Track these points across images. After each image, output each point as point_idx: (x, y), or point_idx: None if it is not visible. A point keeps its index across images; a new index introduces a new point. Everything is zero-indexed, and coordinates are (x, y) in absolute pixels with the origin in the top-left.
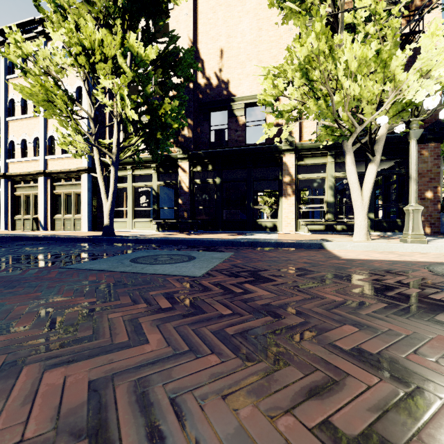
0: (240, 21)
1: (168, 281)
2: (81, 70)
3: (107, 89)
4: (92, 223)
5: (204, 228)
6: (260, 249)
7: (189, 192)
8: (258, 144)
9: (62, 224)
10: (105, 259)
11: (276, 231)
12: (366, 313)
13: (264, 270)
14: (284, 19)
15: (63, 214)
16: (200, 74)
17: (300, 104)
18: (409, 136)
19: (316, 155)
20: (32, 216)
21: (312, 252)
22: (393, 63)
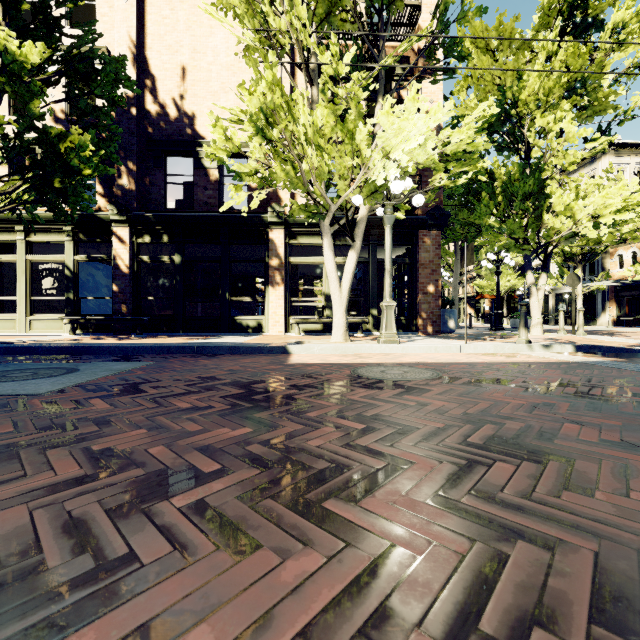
0: (211, 32)
1: None
2: None
3: None
4: None
5: (156, 329)
6: (203, 356)
7: (130, 274)
8: (237, 211)
9: None
10: None
11: (261, 332)
12: (191, 416)
13: (156, 381)
14: (245, 51)
15: None
16: (150, 97)
17: (263, 167)
18: (384, 221)
19: (311, 232)
20: None
21: (266, 357)
22: (358, 136)
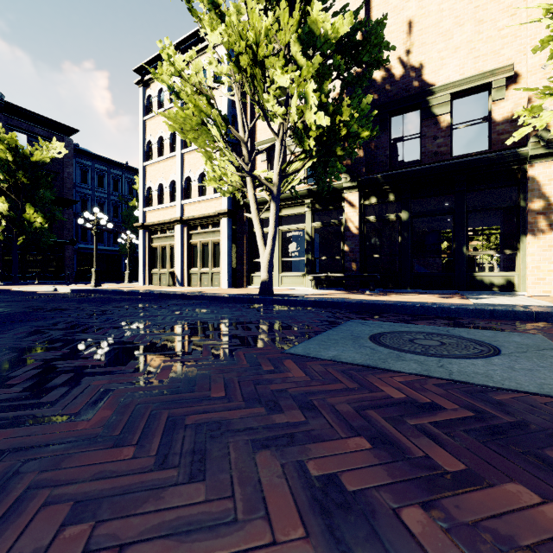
0: None
1: None
2: (239, 78)
3: (248, 112)
4: (231, 278)
5: (381, 285)
6: None
7: (358, 234)
8: (476, 154)
9: (198, 279)
10: (323, 336)
11: (512, 291)
12: None
13: None
14: None
15: (200, 267)
16: None
17: None
18: None
19: None
20: (169, 269)
21: None
22: None
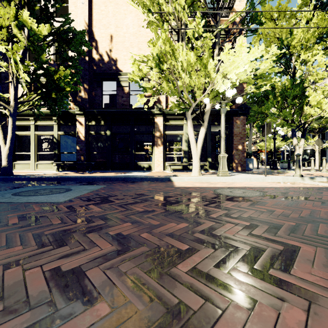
0: (125, 17)
1: (32, 206)
2: None
3: None
4: None
5: (97, 168)
6: (128, 182)
7: (85, 141)
8: (138, 108)
9: None
10: None
11: (151, 170)
12: (148, 216)
13: (115, 196)
14: (148, 24)
15: None
16: (95, 51)
17: (157, 84)
18: (221, 111)
19: (176, 118)
20: None
21: (161, 183)
22: (209, 66)
